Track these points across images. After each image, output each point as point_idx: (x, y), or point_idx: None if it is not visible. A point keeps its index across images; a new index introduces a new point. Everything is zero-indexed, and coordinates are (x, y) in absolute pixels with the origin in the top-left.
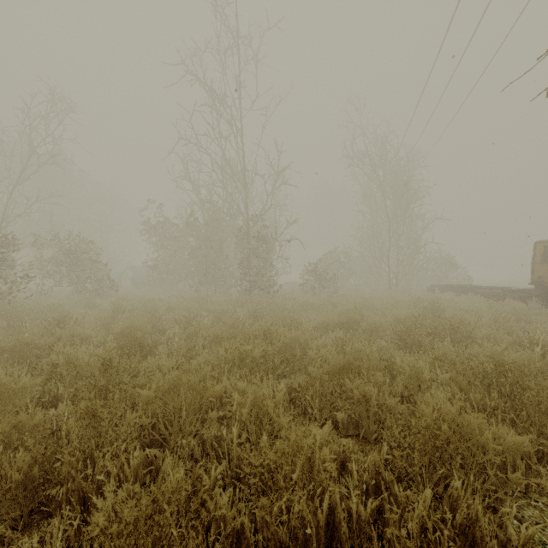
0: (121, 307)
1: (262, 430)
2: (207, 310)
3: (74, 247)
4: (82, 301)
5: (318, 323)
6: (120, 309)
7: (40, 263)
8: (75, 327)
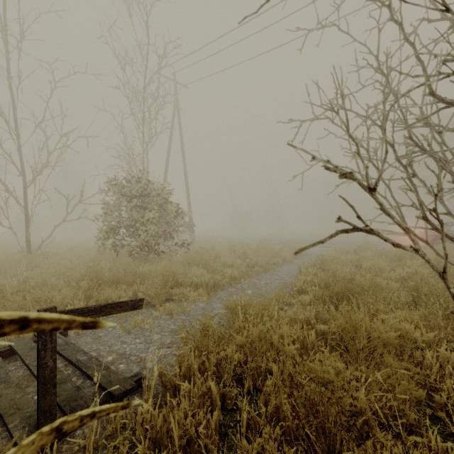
0: None
1: None
2: None
3: None
4: None
5: None
6: None
7: None
8: None
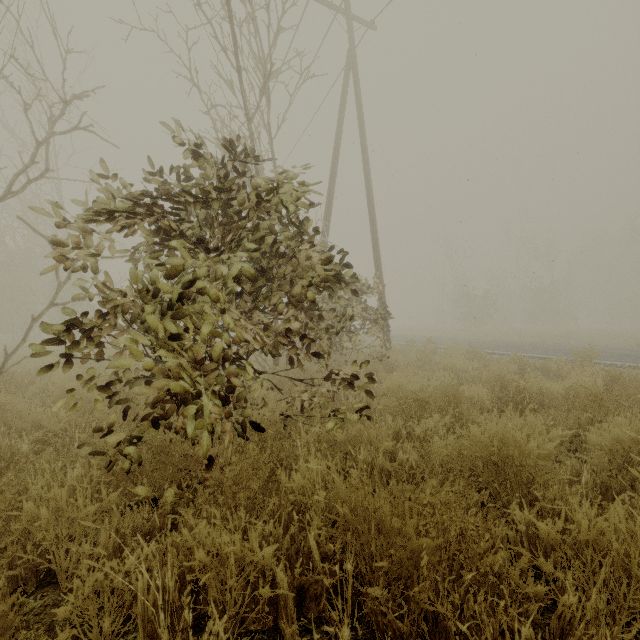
0: None
1: None
2: None
3: None
4: None
5: None
6: None
7: None
8: None
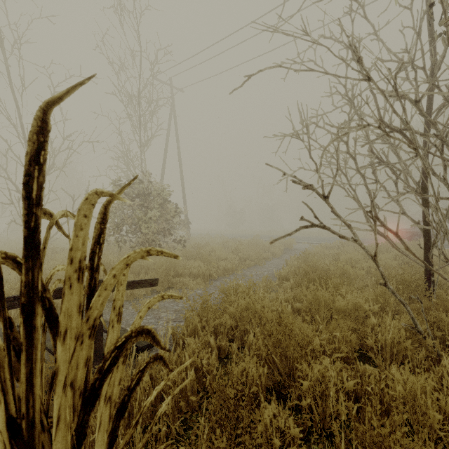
0: None
1: None
2: None
3: None
4: None
5: None
6: None
7: None
8: None
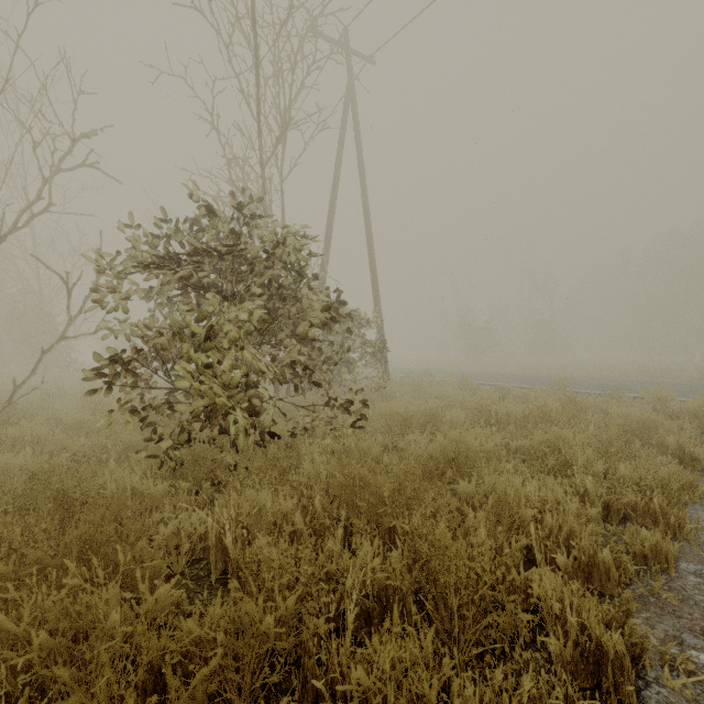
0: None
1: None
2: None
3: None
4: None
5: None
6: None
7: None
8: None
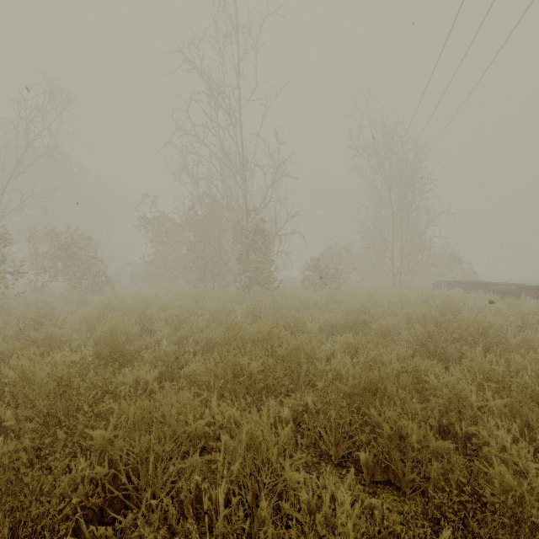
0: (111, 305)
1: (260, 483)
2: (204, 307)
3: (70, 241)
4: (74, 298)
5: (322, 323)
6: (111, 307)
7: (34, 258)
8: (52, 329)
